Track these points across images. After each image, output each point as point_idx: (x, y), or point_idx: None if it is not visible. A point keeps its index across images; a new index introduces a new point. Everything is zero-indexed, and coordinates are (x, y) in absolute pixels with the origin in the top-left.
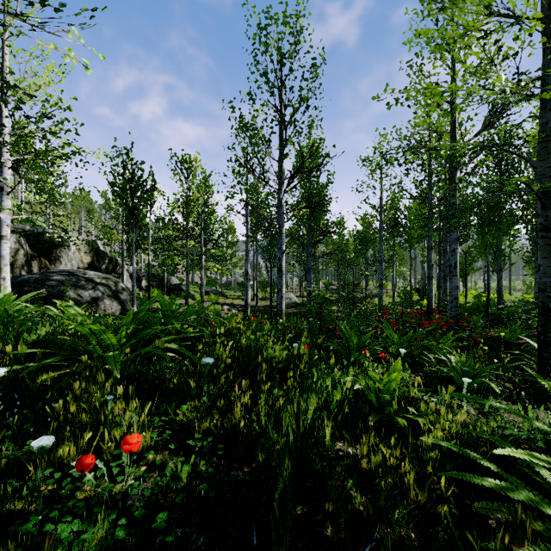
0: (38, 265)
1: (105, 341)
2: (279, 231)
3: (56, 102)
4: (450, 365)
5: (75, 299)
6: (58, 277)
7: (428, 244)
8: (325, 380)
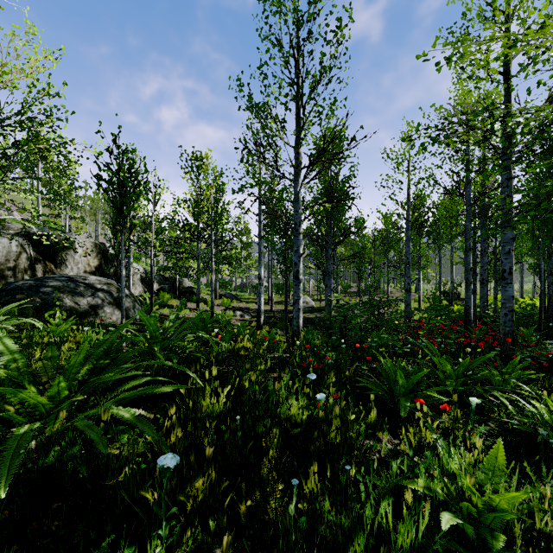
0: (42, 269)
1: (27, 400)
2: (295, 230)
3: (43, 88)
4: (540, 418)
5: (71, 307)
6: (54, 283)
7: (465, 245)
8: (381, 501)
